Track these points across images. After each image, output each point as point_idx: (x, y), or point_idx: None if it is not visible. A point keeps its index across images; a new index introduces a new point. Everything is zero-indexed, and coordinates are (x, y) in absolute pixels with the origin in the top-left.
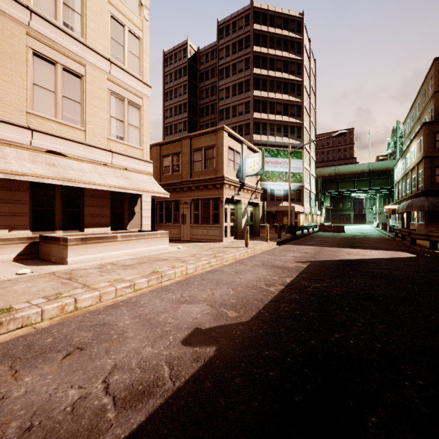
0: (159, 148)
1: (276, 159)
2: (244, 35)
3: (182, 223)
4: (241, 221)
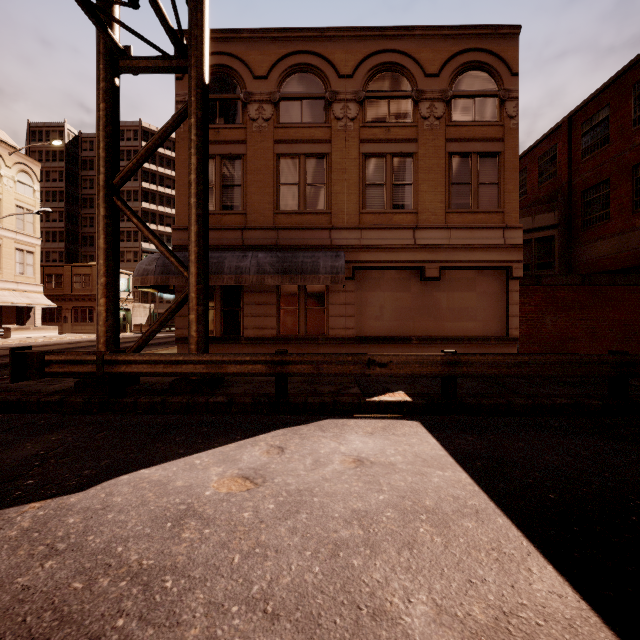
0: (43, 268)
1: None
2: (133, 147)
3: (65, 322)
4: None
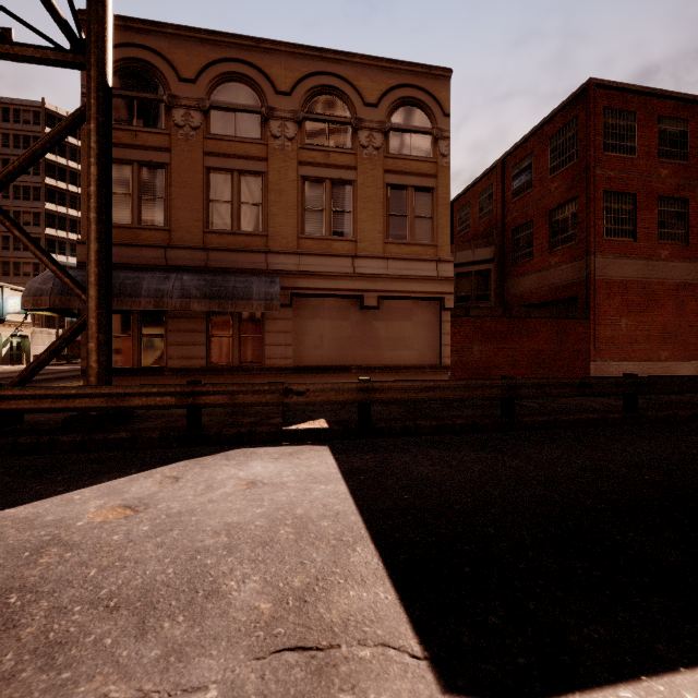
0: None
1: None
2: (33, 133)
3: None
4: (1, 350)
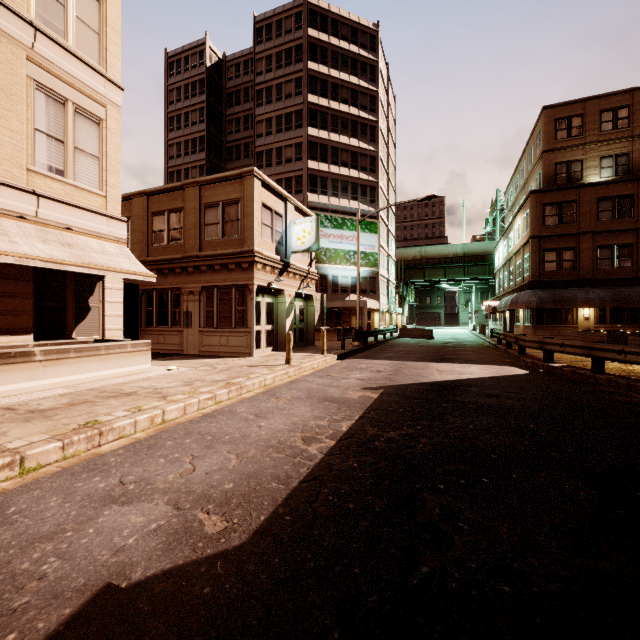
0: (146, 200)
1: (340, 231)
2: (294, 42)
3: (186, 326)
4: (283, 322)
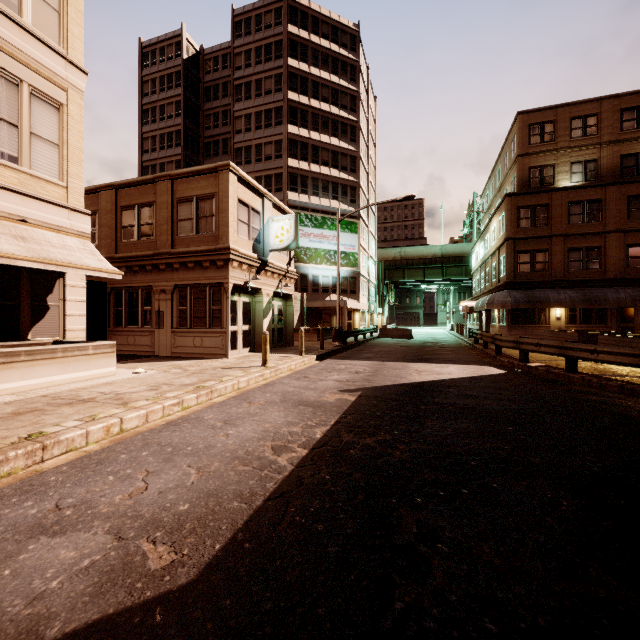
0: (114, 193)
1: (321, 231)
2: (274, 38)
3: (157, 326)
4: (261, 322)
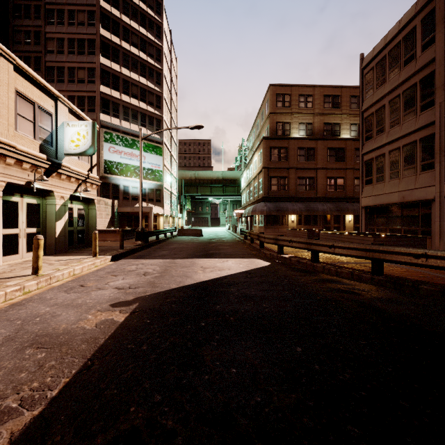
0: None
1: (131, 150)
2: None
3: None
4: (53, 225)
